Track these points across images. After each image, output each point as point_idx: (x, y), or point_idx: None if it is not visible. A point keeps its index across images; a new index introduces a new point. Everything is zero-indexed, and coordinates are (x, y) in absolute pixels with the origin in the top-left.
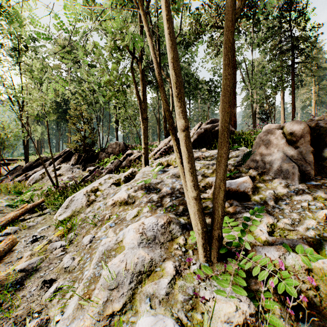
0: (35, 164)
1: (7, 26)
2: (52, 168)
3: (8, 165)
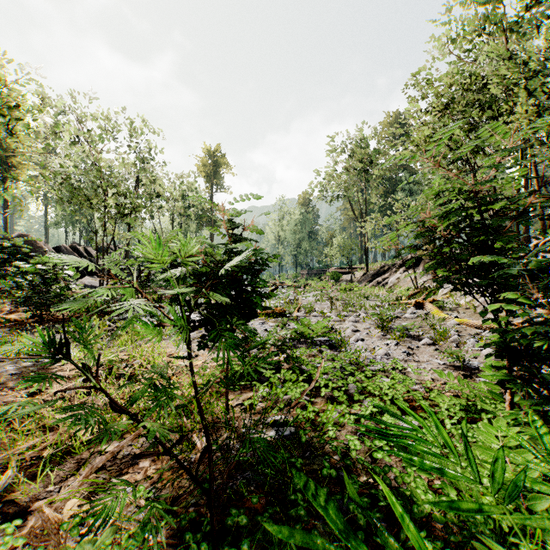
0: (380, 271)
1: (355, 148)
2: (403, 274)
3: (349, 274)
